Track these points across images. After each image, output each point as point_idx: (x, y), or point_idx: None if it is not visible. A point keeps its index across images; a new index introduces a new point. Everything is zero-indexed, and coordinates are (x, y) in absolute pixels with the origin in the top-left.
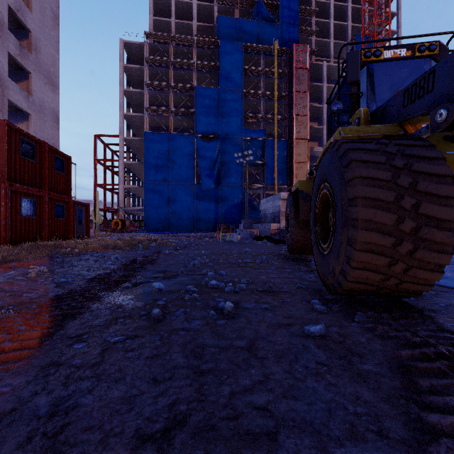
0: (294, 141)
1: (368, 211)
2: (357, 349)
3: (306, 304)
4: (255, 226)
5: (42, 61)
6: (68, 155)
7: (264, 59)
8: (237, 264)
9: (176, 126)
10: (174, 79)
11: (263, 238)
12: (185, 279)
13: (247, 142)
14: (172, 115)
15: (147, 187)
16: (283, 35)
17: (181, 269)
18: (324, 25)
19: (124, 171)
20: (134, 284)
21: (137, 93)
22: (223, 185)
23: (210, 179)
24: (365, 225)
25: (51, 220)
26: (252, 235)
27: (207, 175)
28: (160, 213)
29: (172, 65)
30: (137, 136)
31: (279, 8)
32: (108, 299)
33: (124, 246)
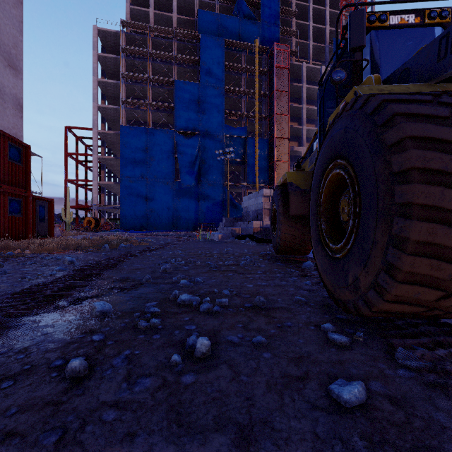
0: (274, 140)
1: (431, 191)
2: (447, 449)
3: (316, 331)
4: (236, 224)
5: (1, 41)
6: (26, 144)
7: (245, 56)
8: (218, 267)
9: (154, 121)
10: (153, 71)
11: (245, 237)
12: (149, 291)
13: (229, 140)
14: (150, 109)
15: (123, 184)
16: (264, 34)
17: (146, 277)
18: (304, 27)
19: (99, 166)
20: (74, 301)
21: (112, 84)
22: (203, 183)
23: (190, 177)
24: (425, 214)
25: (3, 217)
26: (234, 234)
27: (187, 172)
28: (138, 211)
29: (150, 57)
30: (113, 130)
31: (260, 6)
32: (13, 332)
33: (89, 246)
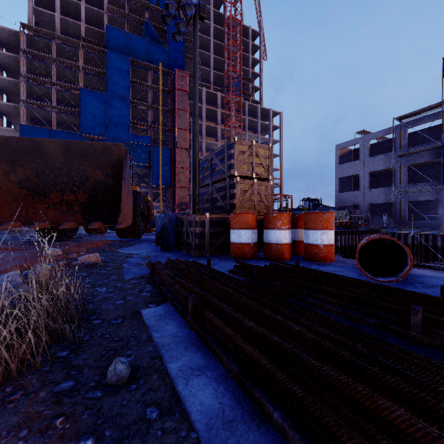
0: (176, 150)
1: None
2: None
3: None
4: None
5: None
6: None
7: (151, 75)
8: None
9: (61, 121)
10: (59, 74)
11: None
12: None
13: (135, 146)
14: (54, 111)
15: None
16: (170, 57)
17: None
18: (207, 56)
19: None
20: None
21: (11, 81)
22: None
23: None
24: None
25: None
26: None
27: None
28: None
29: (54, 62)
30: (14, 124)
31: (167, 32)
32: None
33: None
